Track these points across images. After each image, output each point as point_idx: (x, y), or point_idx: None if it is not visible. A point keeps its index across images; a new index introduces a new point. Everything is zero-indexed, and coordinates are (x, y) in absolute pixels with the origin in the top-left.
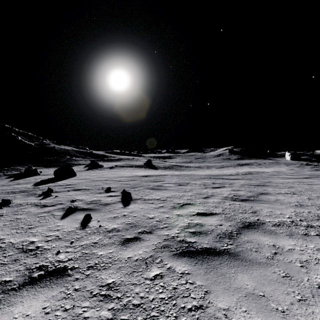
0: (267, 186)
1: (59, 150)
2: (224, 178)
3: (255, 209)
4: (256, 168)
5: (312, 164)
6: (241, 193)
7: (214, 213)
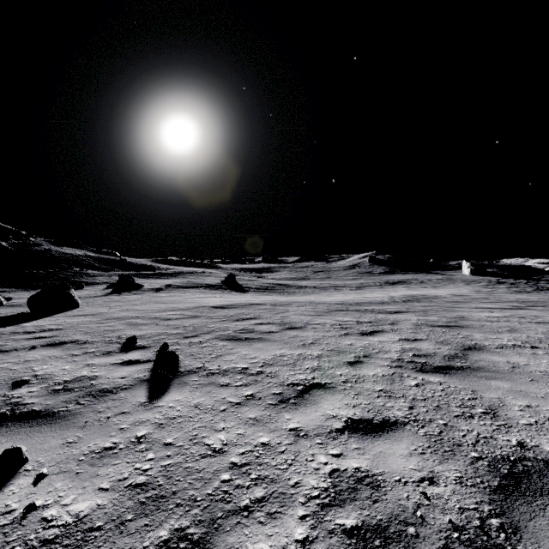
0: (466, 329)
1: (60, 256)
2: (375, 311)
3: (487, 401)
4: (419, 289)
5: (507, 281)
6: (425, 347)
7: (391, 420)
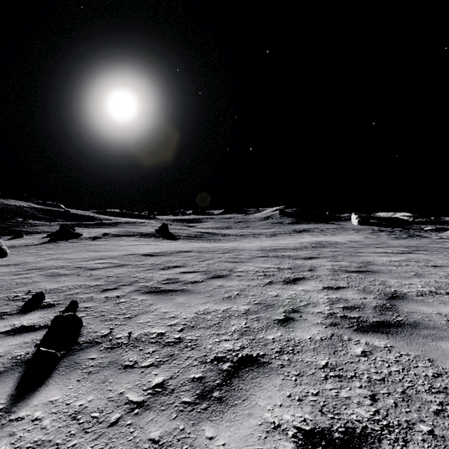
0: (378, 274)
1: (3, 208)
2: (292, 256)
3: None
4: (321, 236)
5: (386, 230)
6: (351, 297)
7: (358, 429)
